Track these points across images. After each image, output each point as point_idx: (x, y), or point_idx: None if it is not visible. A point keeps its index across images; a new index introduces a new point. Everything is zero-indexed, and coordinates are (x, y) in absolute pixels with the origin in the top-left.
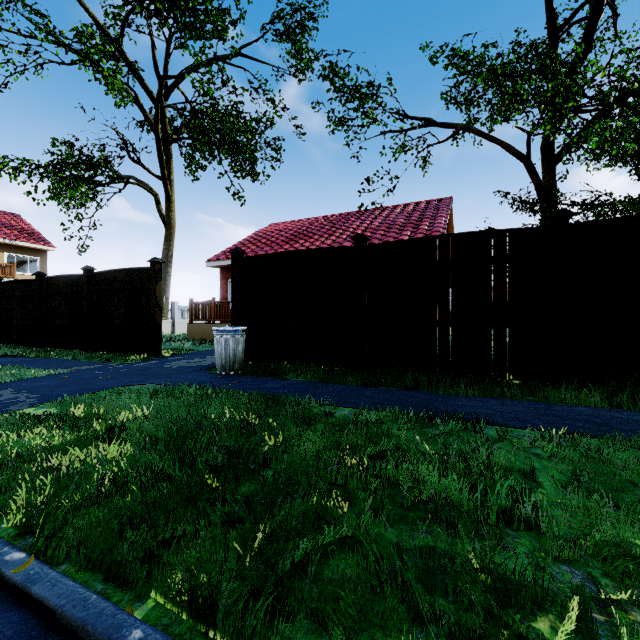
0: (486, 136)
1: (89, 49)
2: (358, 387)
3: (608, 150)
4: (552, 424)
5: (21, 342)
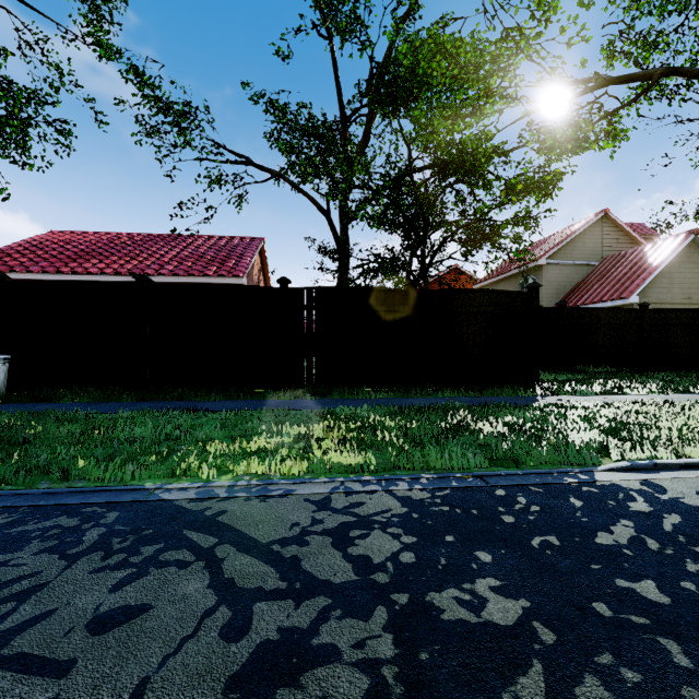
0: (297, 188)
1: None
2: (132, 402)
3: (382, 221)
4: (247, 408)
5: None
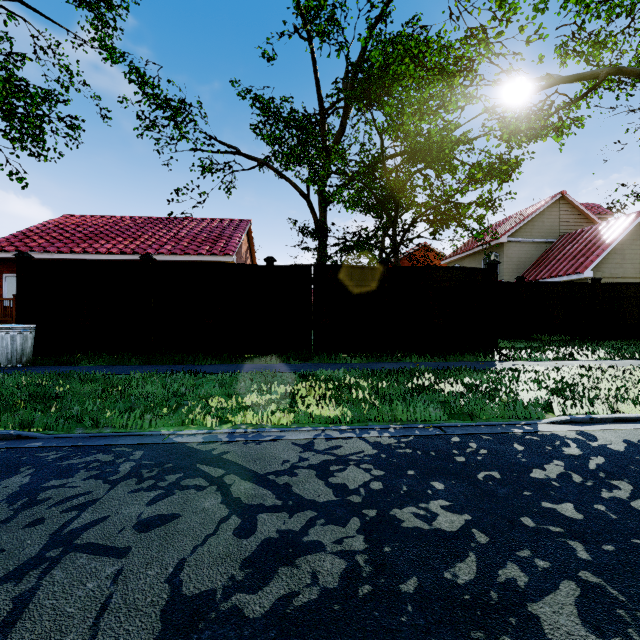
0: (280, 174)
1: None
2: (140, 366)
3: (356, 203)
4: (239, 370)
5: None
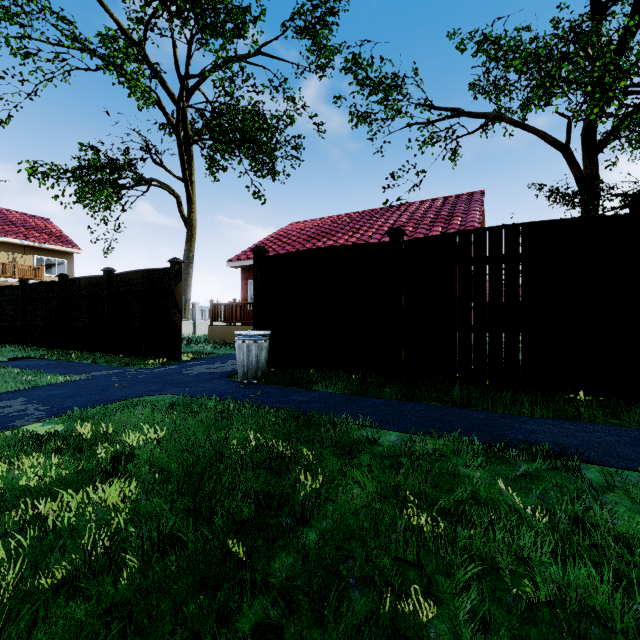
0: (520, 125)
1: (113, 52)
2: (398, 402)
3: None
4: None
5: (45, 344)
